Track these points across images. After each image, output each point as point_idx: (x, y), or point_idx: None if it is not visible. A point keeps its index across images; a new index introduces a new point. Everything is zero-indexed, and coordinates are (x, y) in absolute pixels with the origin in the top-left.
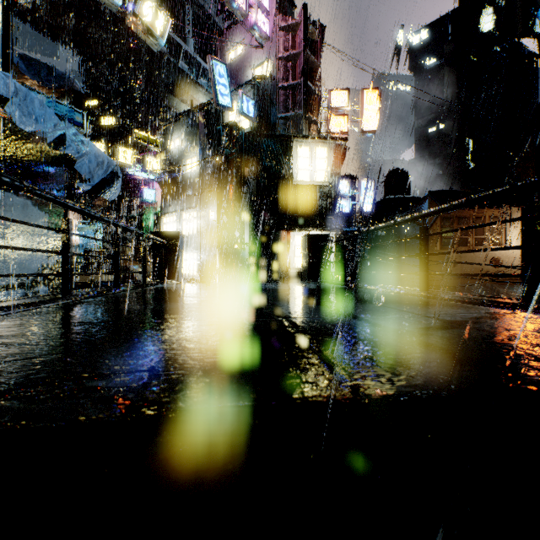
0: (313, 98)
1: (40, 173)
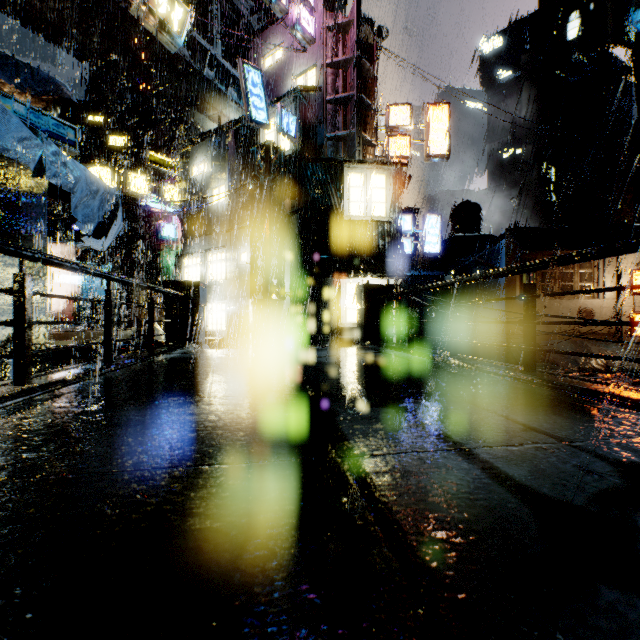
0: (368, 114)
1: (12, 205)
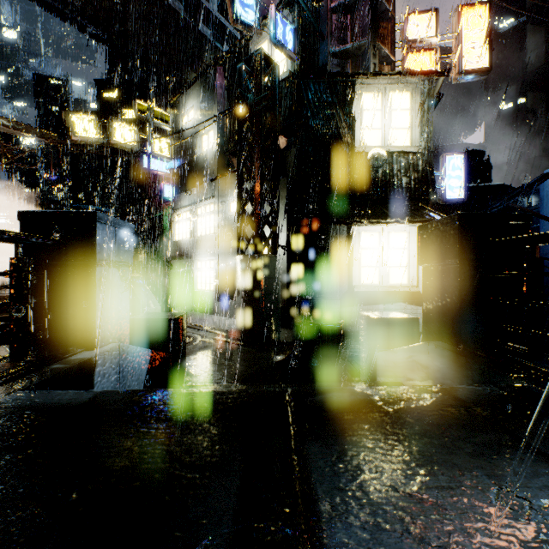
0: (383, 24)
1: None
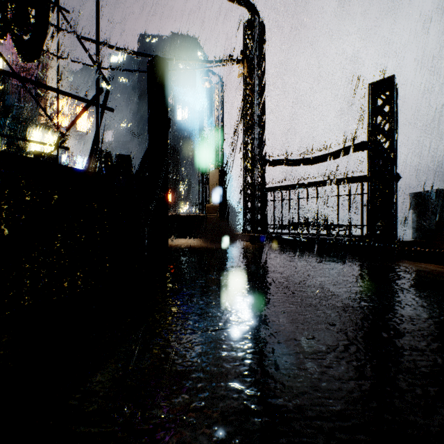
0: (41, 99)
1: None
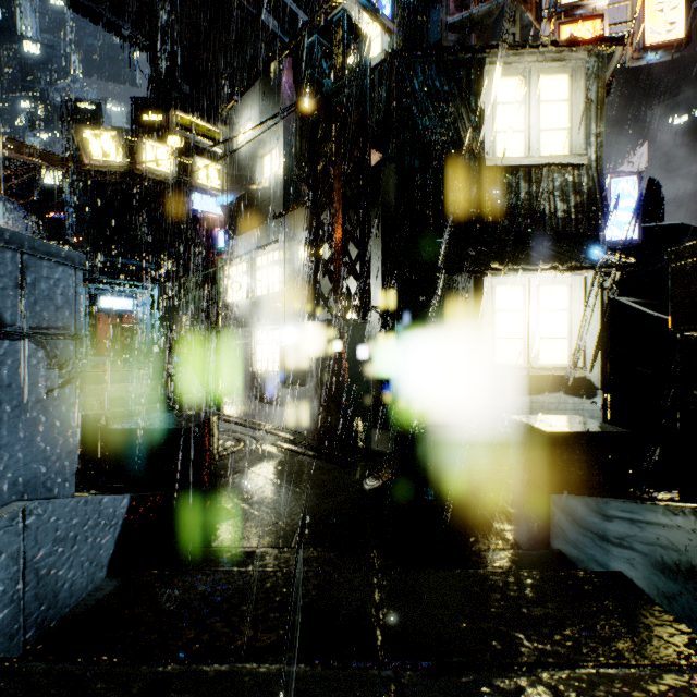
0: None
1: None
